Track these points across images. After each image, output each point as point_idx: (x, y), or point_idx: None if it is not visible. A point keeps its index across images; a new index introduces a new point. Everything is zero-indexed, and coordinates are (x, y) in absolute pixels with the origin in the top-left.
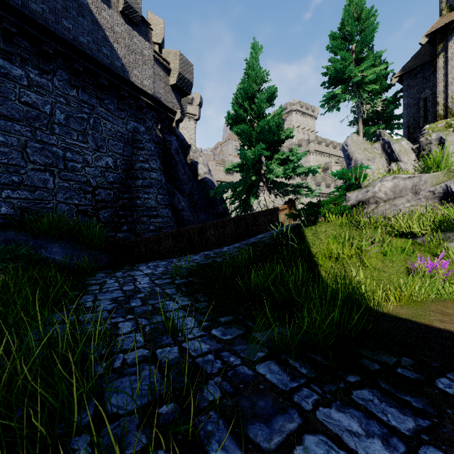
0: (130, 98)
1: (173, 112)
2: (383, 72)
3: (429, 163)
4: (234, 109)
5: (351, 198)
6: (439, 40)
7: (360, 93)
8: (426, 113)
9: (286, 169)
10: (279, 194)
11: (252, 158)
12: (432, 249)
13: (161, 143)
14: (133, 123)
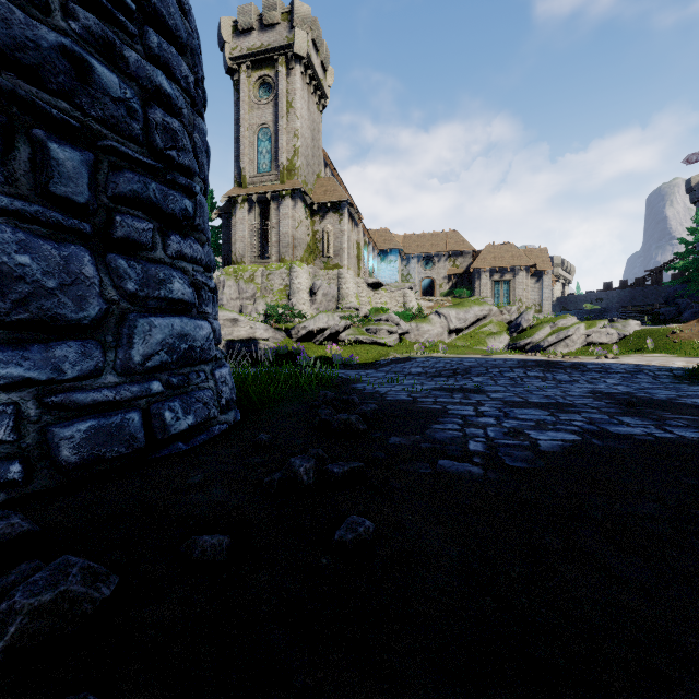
0: None
1: None
2: None
3: None
4: None
5: None
6: (233, 204)
7: None
8: None
9: None
10: None
11: None
12: None
13: None
14: None
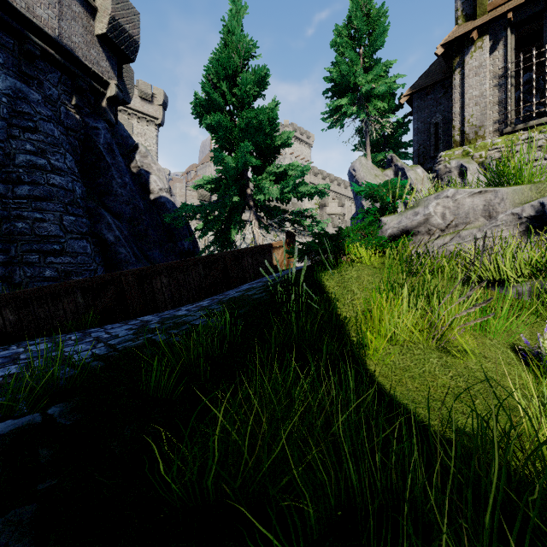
0: (4, 32)
1: (102, 82)
2: (394, 85)
3: (508, 171)
4: (205, 90)
5: (390, 226)
6: (455, 53)
7: (368, 109)
8: (437, 140)
9: (284, 187)
10: (274, 224)
11: (233, 168)
12: (543, 309)
13: (79, 130)
14: (13, 80)
